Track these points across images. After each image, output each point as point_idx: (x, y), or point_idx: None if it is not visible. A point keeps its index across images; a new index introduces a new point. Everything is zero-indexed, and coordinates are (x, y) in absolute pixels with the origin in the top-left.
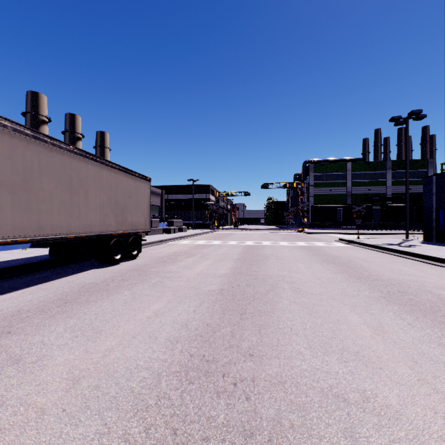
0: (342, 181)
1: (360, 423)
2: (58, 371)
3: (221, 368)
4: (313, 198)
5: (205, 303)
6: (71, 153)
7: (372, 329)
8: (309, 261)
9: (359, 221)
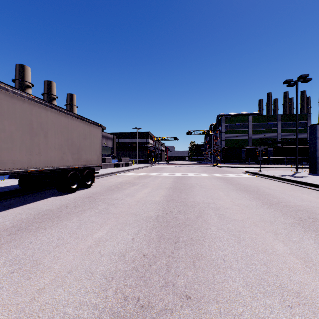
0: (245, 129)
1: None
2: None
3: None
4: (224, 141)
5: (142, 230)
6: (31, 101)
7: (301, 260)
8: (226, 189)
9: (260, 158)
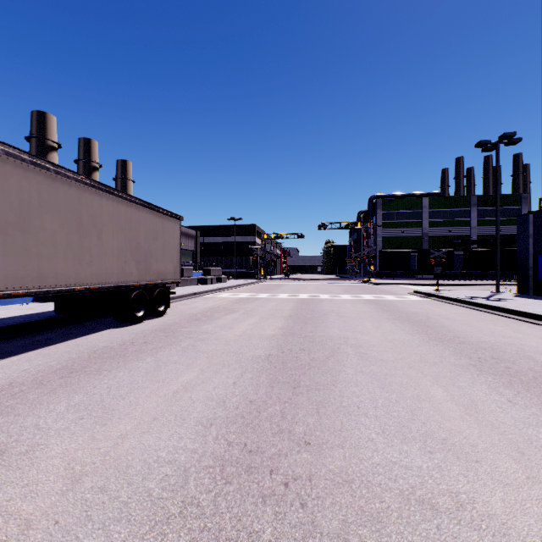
0: (417, 221)
1: (455, 540)
2: (53, 466)
3: (268, 462)
4: (381, 241)
5: (248, 373)
6: (80, 184)
7: (462, 407)
8: (377, 318)
9: (438, 269)
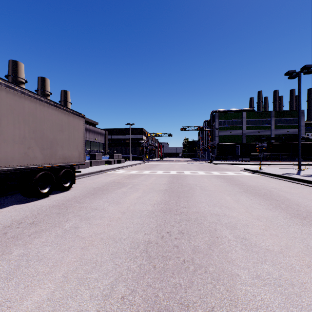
0: (239, 126)
1: None
2: None
3: None
4: (218, 138)
5: (120, 284)
6: None
7: None
8: (232, 192)
9: (261, 155)
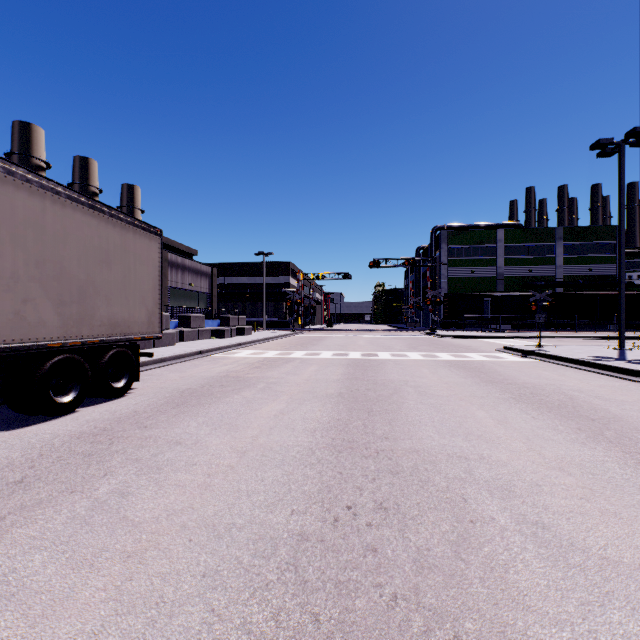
0: (490, 258)
1: None
2: None
3: None
4: (446, 283)
5: None
6: None
7: None
8: (488, 399)
9: (540, 317)
